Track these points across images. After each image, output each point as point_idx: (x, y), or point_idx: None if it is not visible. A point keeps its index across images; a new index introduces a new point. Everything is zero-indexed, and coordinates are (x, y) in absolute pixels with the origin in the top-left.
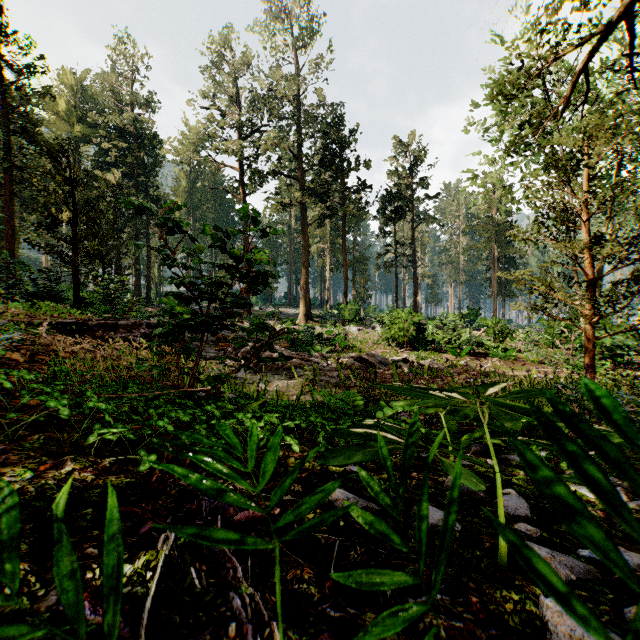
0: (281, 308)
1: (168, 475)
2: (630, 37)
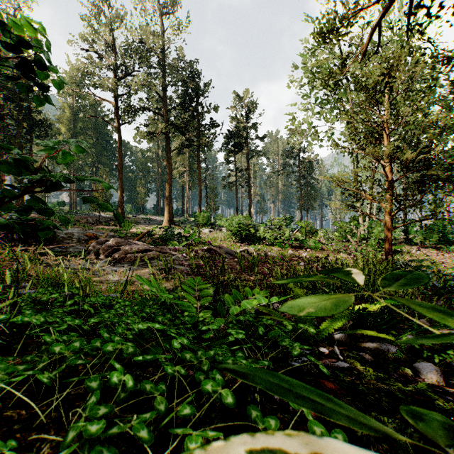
0: (150, 216)
1: None
2: (412, 3)
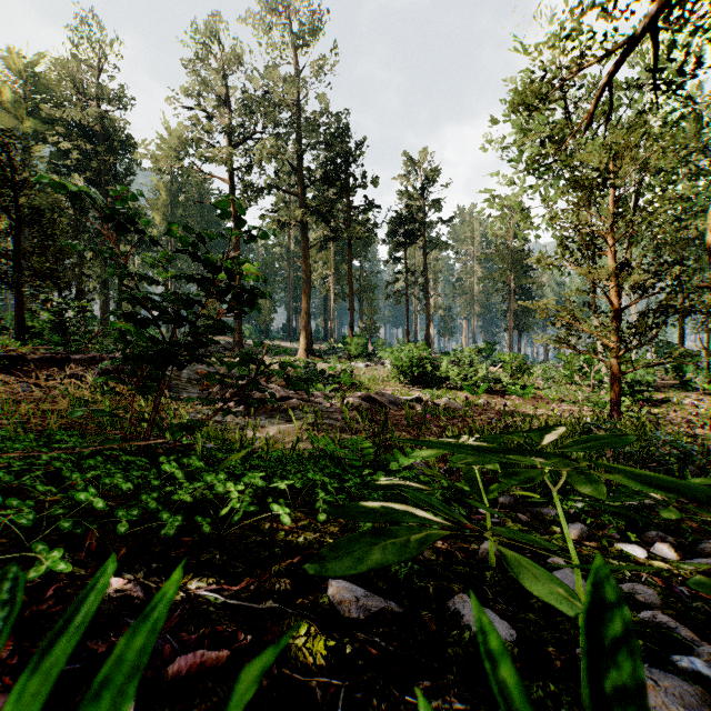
0: (279, 342)
1: (80, 581)
2: (655, 51)
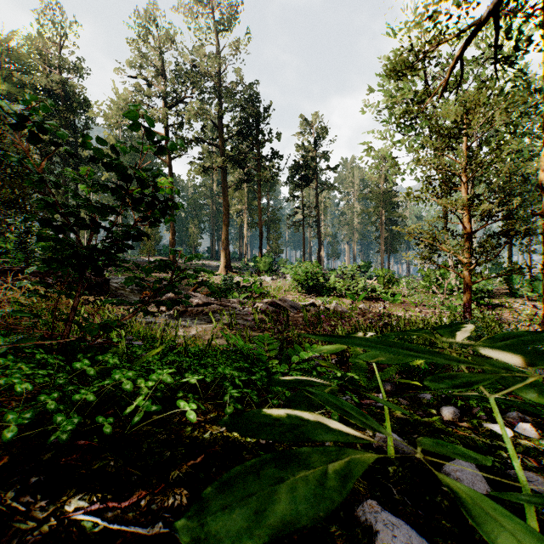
0: (204, 261)
1: None
2: (497, 32)
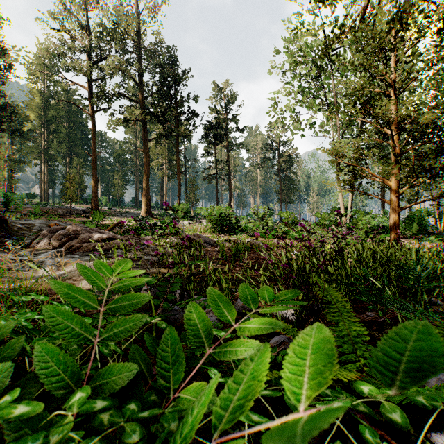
0: (128, 209)
1: None
2: None
